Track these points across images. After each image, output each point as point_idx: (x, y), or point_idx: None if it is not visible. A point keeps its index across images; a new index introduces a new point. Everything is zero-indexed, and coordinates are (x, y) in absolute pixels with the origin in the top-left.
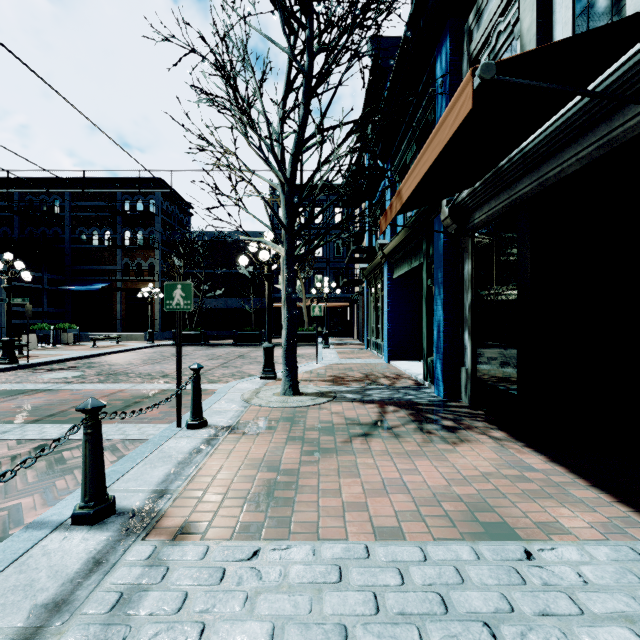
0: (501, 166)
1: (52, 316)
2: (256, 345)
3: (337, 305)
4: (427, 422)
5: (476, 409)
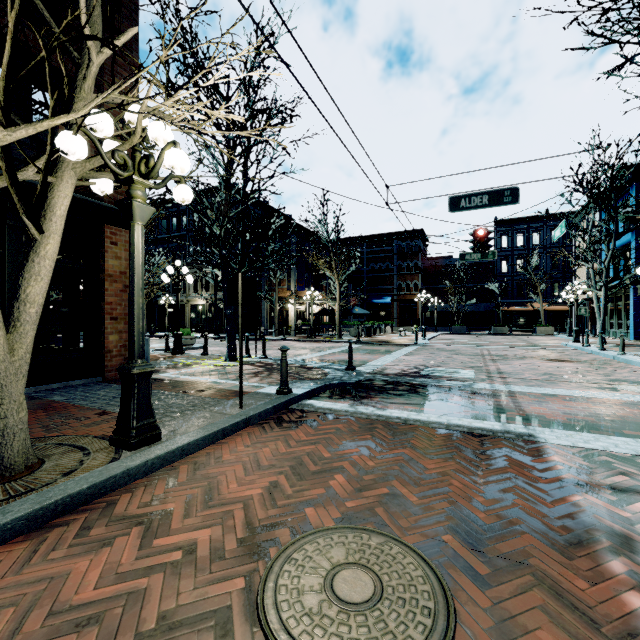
0: None
1: (360, 317)
2: (506, 335)
3: (556, 307)
4: None
5: None
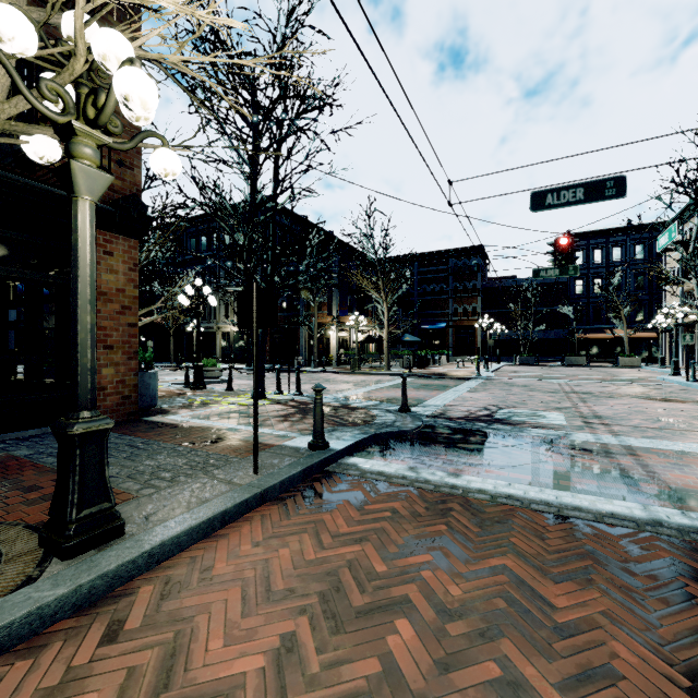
0: None
1: (410, 345)
2: (583, 366)
3: (642, 334)
4: None
5: None
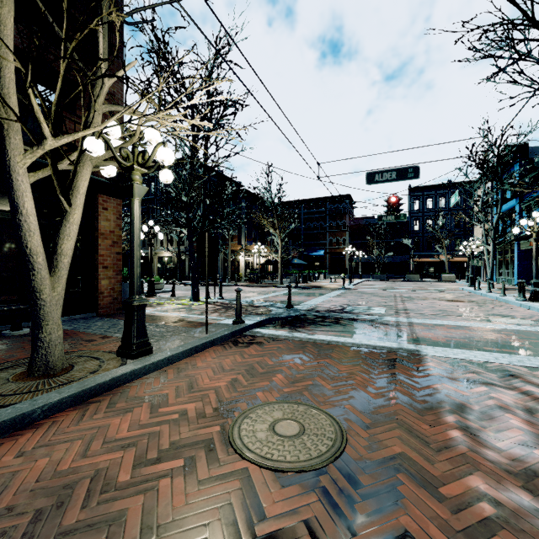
0: None
1: (298, 267)
2: (417, 281)
3: (458, 259)
4: None
5: None
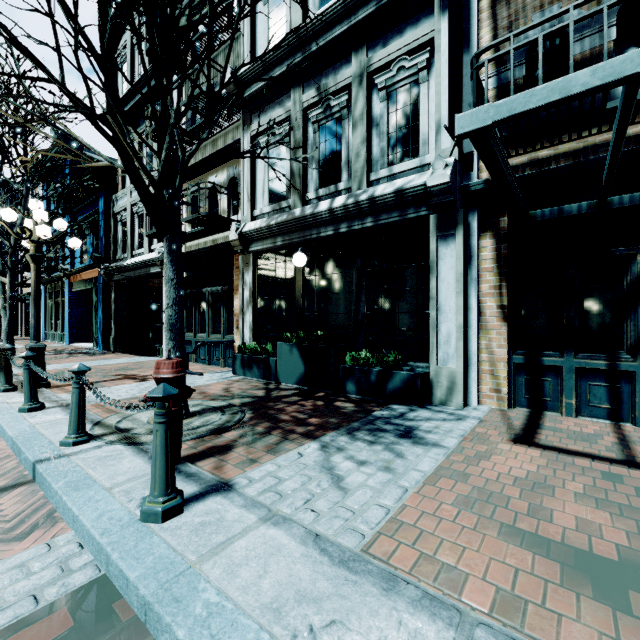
0: (120, 267)
1: None
2: None
3: None
4: (93, 354)
5: (116, 351)
